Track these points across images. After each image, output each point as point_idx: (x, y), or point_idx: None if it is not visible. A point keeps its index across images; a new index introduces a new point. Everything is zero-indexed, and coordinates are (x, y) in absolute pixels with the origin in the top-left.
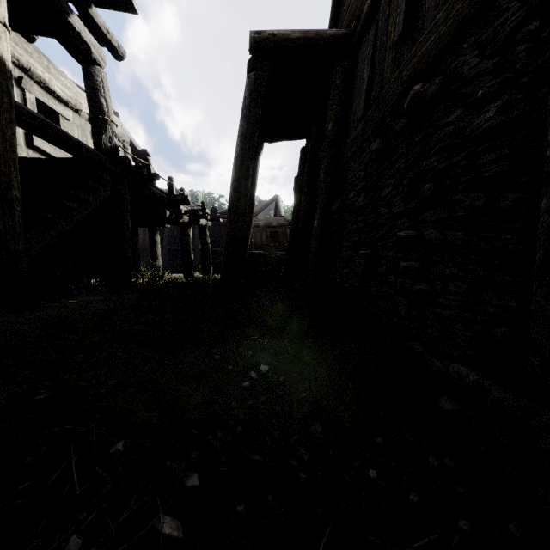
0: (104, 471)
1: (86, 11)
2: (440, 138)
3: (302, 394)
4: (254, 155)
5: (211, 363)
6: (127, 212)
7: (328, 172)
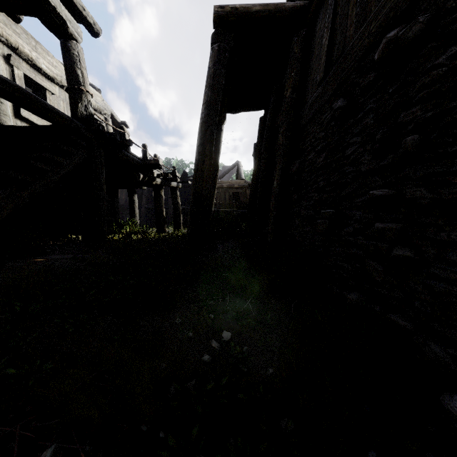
0: None
1: None
2: (425, 84)
3: (268, 371)
4: (218, 124)
5: (172, 327)
6: (102, 175)
7: (287, 135)
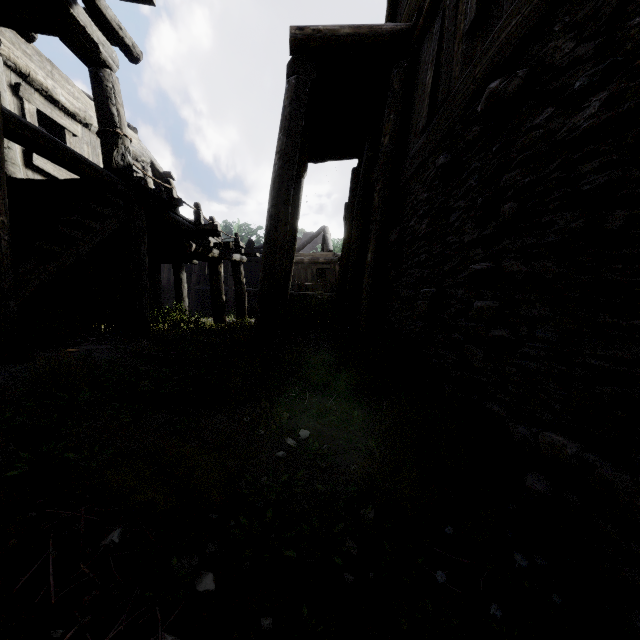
0: (92, 570)
1: (93, 2)
2: (524, 146)
3: (351, 467)
4: (297, 177)
5: (239, 426)
6: (144, 244)
7: (384, 195)
